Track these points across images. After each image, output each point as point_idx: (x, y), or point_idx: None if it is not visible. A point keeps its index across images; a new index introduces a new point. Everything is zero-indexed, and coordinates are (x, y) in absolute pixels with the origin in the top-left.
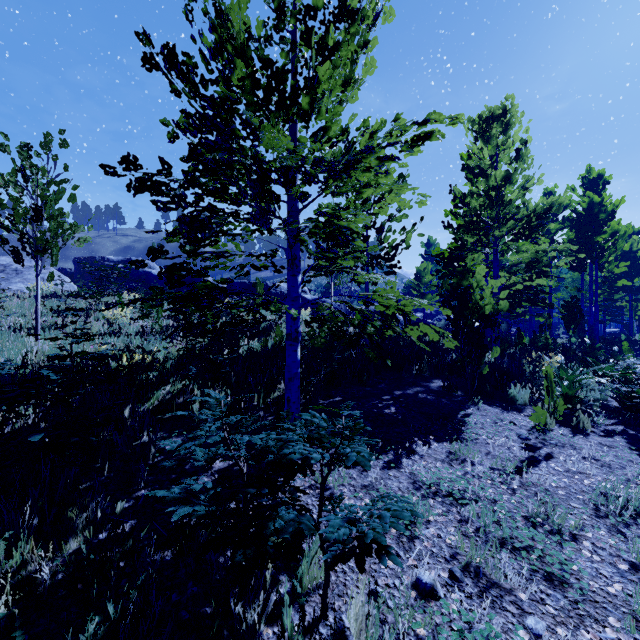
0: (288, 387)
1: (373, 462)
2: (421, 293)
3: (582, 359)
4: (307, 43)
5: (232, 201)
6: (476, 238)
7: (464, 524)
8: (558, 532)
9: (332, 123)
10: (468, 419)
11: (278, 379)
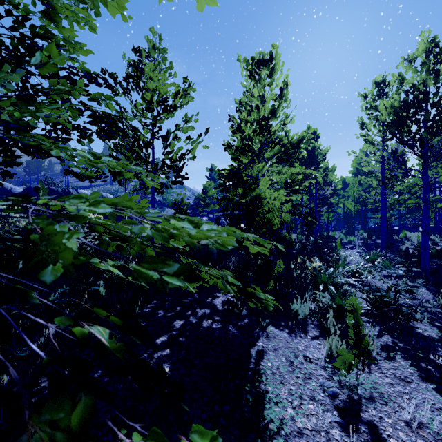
0: None
1: None
2: (206, 203)
3: (324, 257)
4: None
5: None
6: (250, 159)
7: None
8: None
9: None
10: (262, 364)
11: None
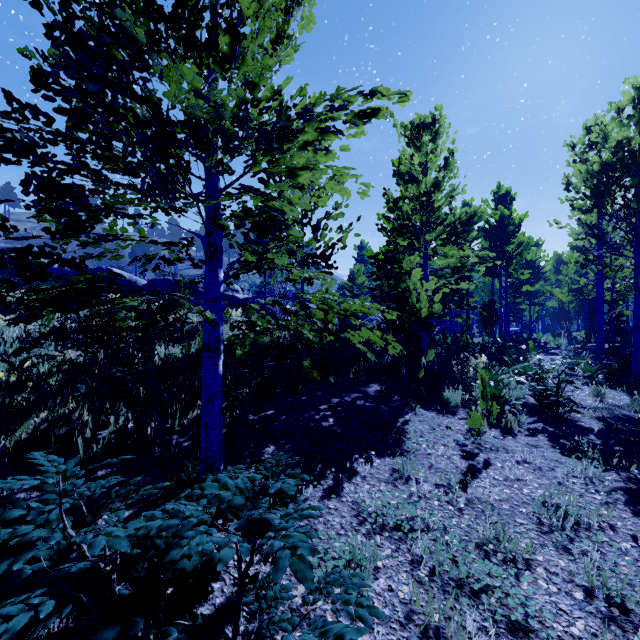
0: (206, 410)
1: (311, 492)
2: (354, 294)
3: (500, 358)
4: None
5: (126, 169)
6: (408, 241)
7: (416, 566)
8: (512, 560)
9: (260, 80)
10: (407, 427)
11: (199, 393)
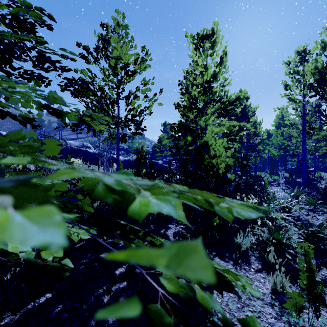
0: None
1: None
2: (161, 150)
3: (257, 194)
4: None
5: None
6: (195, 115)
7: None
8: None
9: None
10: None
11: None
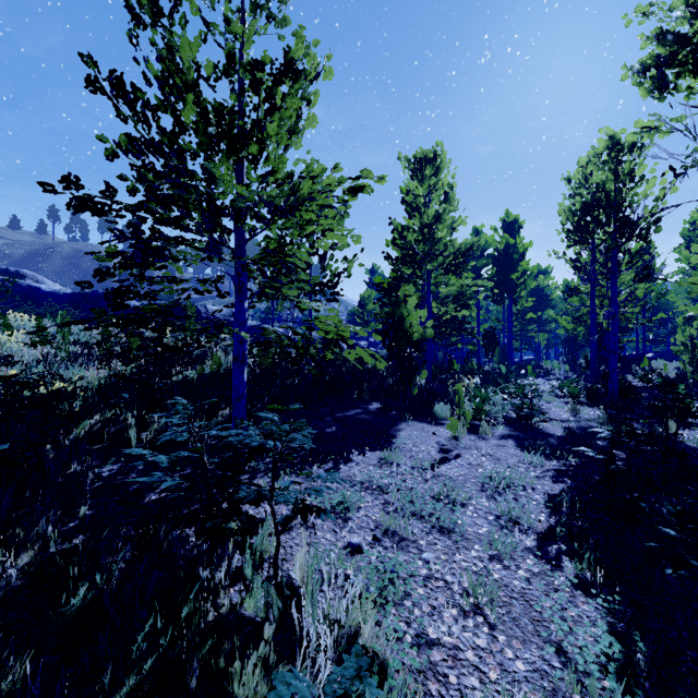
0: (235, 407)
1: (315, 471)
2: (365, 321)
3: (495, 381)
4: (255, 91)
5: (179, 227)
6: (412, 270)
7: (387, 506)
8: (453, 503)
9: (279, 168)
10: (399, 433)
11: (220, 405)
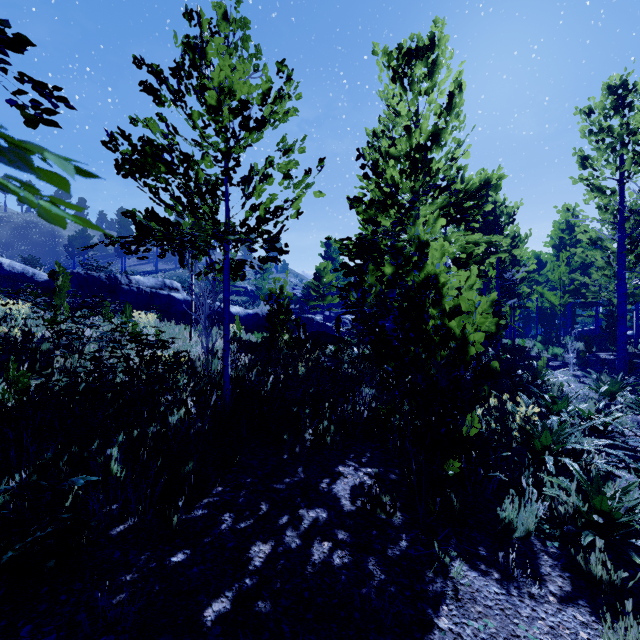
0: None
1: None
2: (321, 294)
3: (529, 390)
4: None
5: None
6: (393, 220)
7: None
8: None
9: None
10: None
11: None
